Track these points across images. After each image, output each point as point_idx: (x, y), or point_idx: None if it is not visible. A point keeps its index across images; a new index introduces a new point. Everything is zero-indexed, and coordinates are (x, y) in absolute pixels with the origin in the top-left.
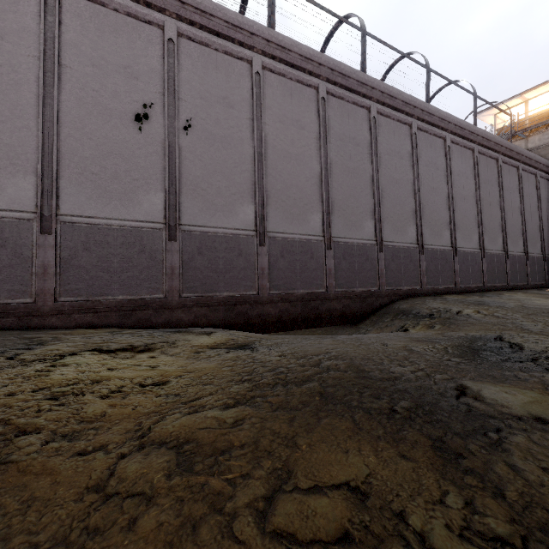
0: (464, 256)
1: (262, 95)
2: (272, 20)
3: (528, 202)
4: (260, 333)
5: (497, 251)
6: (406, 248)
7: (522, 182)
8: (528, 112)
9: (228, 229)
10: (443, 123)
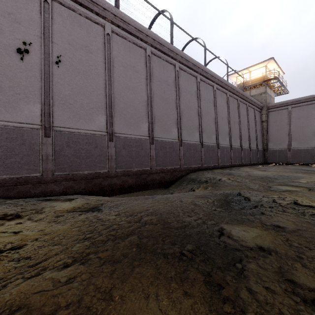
0: (222, 148)
1: (111, 48)
2: (117, 3)
3: (251, 122)
4: (109, 195)
5: (237, 146)
6: (194, 144)
7: (248, 112)
8: (251, 77)
9: (88, 130)
10: (213, 78)
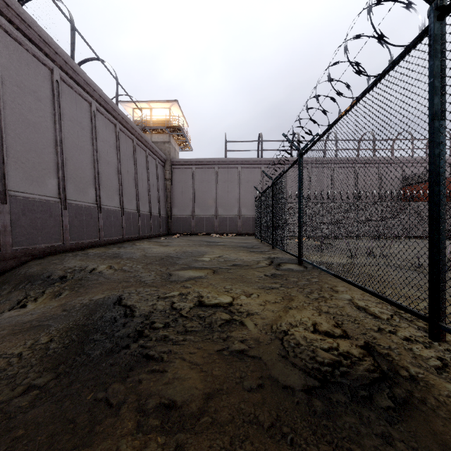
0: (108, 212)
1: None
2: None
3: (152, 178)
4: None
5: (133, 210)
6: (44, 201)
7: (149, 162)
8: (153, 117)
9: None
10: (89, 89)
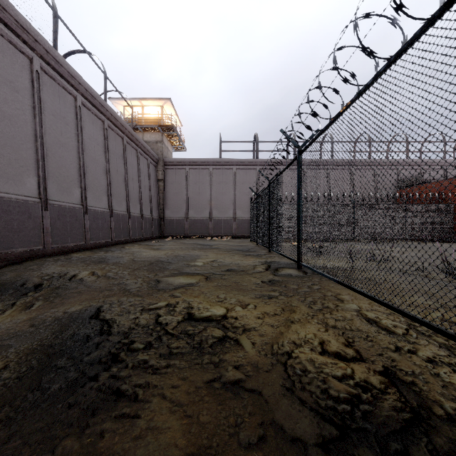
0: (95, 214)
1: None
2: None
3: (144, 178)
4: None
5: (122, 212)
6: (22, 201)
7: (140, 162)
8: (145, 115)
9: None
10: (74, 81)
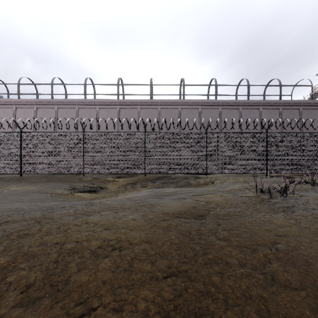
0: None
1: (180, 116)
2: (184, 95)
3: None
4: None
5: None
6: None
7: None
8: None
9: None
10: (256, 104)
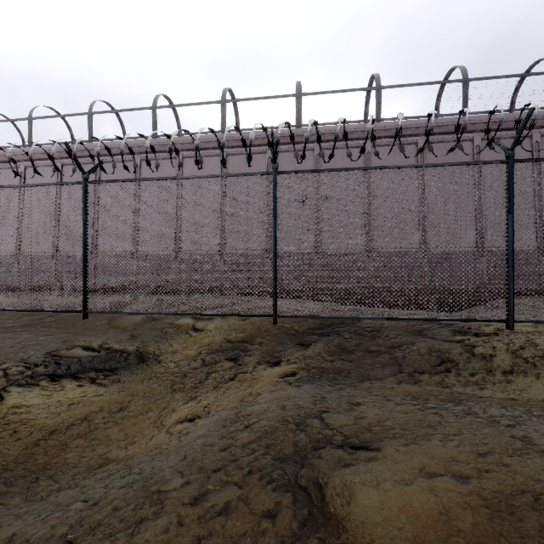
0: None
1: (371, 165)
2: (379, 114)
3: None
4: None
5: None
6: (517, 251)
7: None
8: None
9: (348, 249)
10: None
